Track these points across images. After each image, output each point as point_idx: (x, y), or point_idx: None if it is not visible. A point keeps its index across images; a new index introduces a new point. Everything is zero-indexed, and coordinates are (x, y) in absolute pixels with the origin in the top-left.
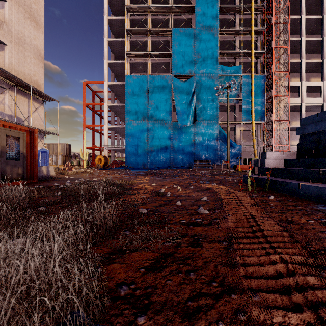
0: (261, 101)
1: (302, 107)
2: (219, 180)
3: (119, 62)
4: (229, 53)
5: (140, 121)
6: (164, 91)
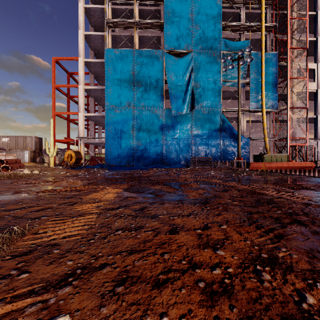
0: (272, 85)
1: (318, 93)
2: (316, 212)
3: (98, 34)
4: (234, 26)
5: (124, 108)
6: (154, 70)
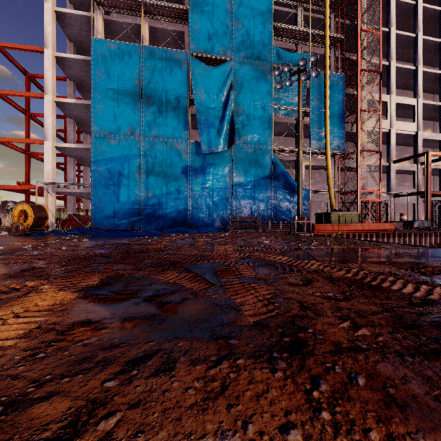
0: (338, 118)
1: (391, 134)
2: None
3: (80, 15)
4: (289, 31)
5: (125, 137)
6: (174, 82)
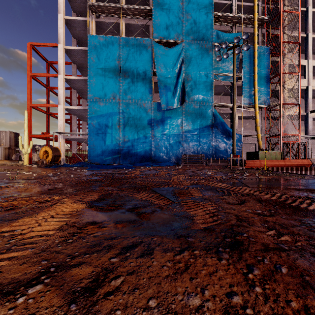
0: (264, 80)
1: (308, 90)
2: None
3: (81, 20)
4: (226, 17)
5: (109, 100)
6: (142, 61)
